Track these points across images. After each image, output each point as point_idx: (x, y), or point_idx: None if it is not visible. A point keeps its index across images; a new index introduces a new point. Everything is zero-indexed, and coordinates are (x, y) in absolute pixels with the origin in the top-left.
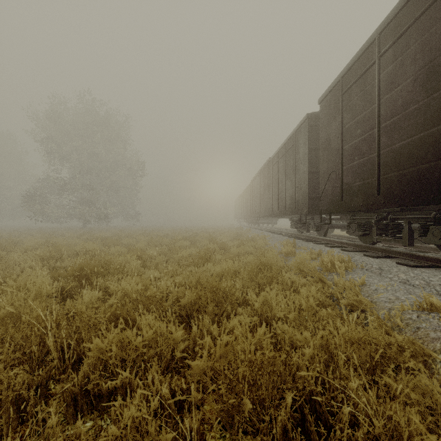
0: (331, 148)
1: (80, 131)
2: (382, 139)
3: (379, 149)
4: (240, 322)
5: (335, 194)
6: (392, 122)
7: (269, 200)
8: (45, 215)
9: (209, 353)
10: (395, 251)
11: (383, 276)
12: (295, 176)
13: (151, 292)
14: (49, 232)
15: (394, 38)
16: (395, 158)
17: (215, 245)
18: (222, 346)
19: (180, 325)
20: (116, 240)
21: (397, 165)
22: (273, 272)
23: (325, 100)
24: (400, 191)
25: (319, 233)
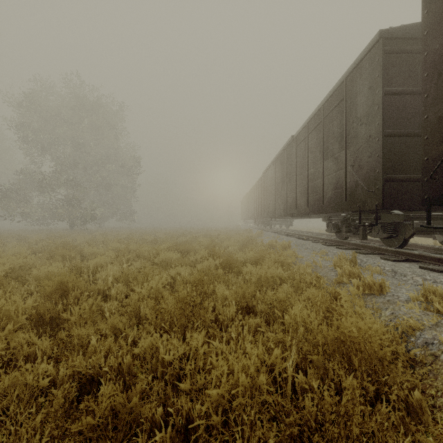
0: None
1: (63, 118)
2: None
3: None
4: None
5: None
6: None
7: (291, 194)
8: (24, 215)
9: None
10: None
11: None
12: (345, 148)
13: None
14: (15, 235)
15: None
16: None
17: (217, 261)
18: None
19: None
20: (75, 250)
21: None
22: None
23: None
24: None
25: (387, 242)
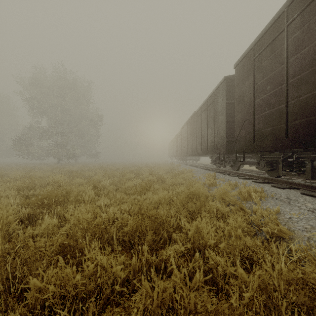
0: (245, 102)
1: (55, 92)
2: (290, 92)
3: (287, 100)
4: (175, 250)
5: (248, 138)
6: (299, 78)
7: (194, 143)
8: (29, 154)
9: (145, 305)
10: (297, 183)
11: (292, 205)
12: (214, 124)
13: (98, 221)
14: (32, 167)
15: (301, 8)
16: (302, 108)
17: (154, 177)
18: (160, 293)
19: (124, 248)
20: (80, 173)
21: (304, 113)
22: (201, 201)
23: (239, 64)
24: (306, 134)
25: (233, 168)
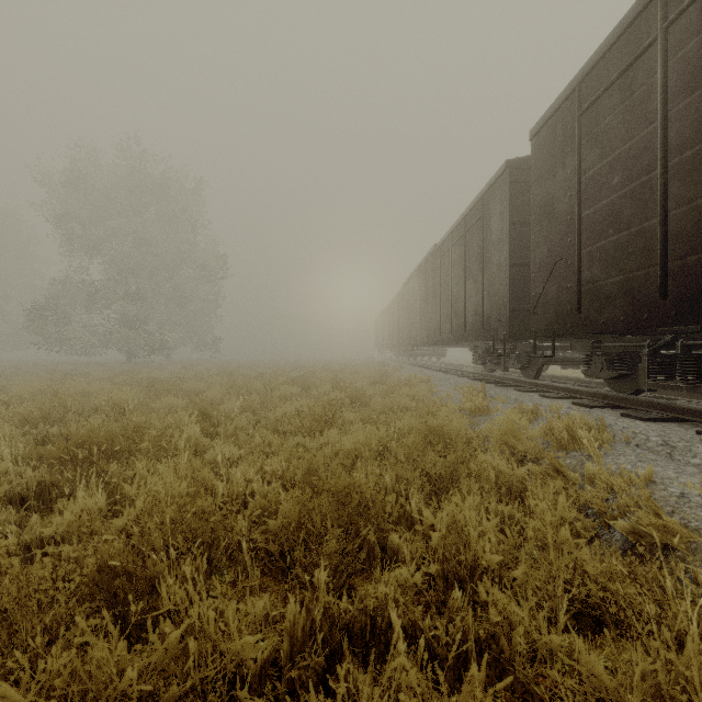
0: (556, 217)
1: (121, 203)
2: (673, 189)
3: (665, 209)
4: (399, 583)
5: (565, 302)
6: (697, 152)
7: (435, 317)
8: (63, 342)
9: None
10: (685, 409)
11: (679, 461)
12: (483, 272)
13: (205, 504)
14: (67, 370)
15: None
16: None
17: (343, 394)
18: None
19: (269, 572)
20: (173, 385)
21: None
22: (458, 453)
23: (543, 131)
24: None
25: (525, 373)
